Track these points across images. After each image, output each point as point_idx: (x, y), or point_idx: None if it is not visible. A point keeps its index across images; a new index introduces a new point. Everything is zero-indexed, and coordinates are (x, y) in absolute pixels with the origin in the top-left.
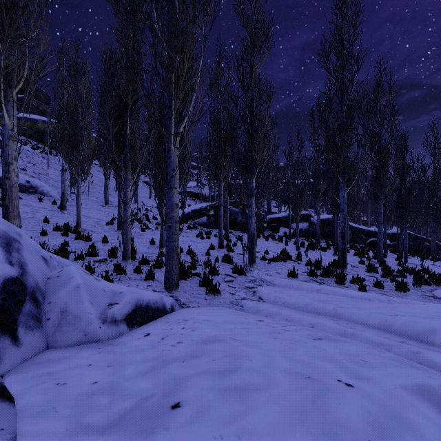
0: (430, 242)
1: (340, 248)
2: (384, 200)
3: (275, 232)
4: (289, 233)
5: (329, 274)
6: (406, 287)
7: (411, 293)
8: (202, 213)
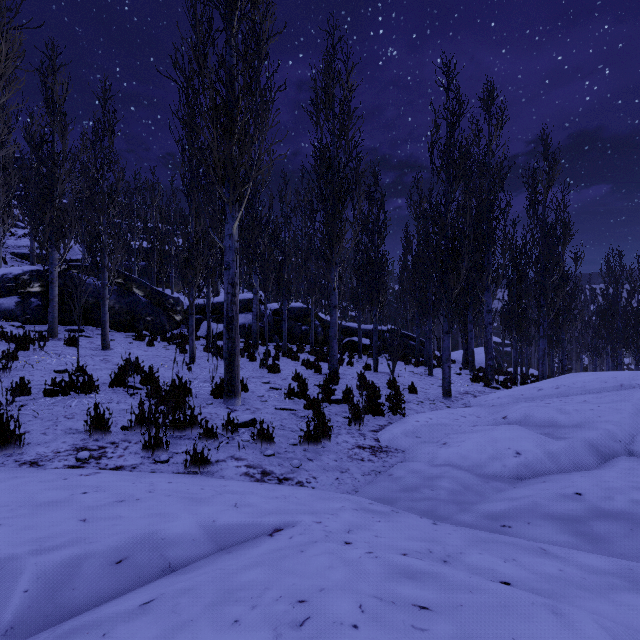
0: (414, 340)
1: (225, 352)
2: (340, 266)
3: (196, 330)
4: (208, 330)
5: (148, 423)
6: (326, 433)
7: (332, 448)
8: (4, 287)
